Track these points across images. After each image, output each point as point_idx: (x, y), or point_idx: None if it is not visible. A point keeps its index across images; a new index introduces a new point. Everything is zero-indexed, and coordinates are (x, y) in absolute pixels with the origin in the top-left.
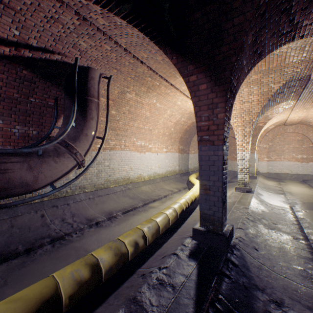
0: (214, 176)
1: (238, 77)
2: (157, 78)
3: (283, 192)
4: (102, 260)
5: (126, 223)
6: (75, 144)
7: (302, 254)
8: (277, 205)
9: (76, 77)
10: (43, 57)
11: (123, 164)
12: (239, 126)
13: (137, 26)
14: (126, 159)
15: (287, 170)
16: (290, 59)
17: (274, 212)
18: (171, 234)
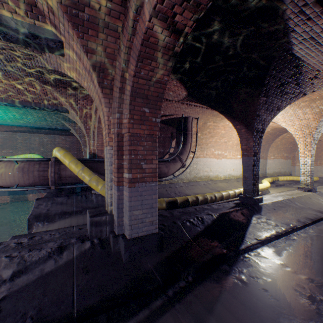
0: (249, 171)
1: (262, 124)
2: None
3: None
4: (199, 197)
5: None
6: (182, 156)
7: (307, 217)
8: None
9: (182, 124)
10: (169, 118)
11: (205, 167)
12: (301, 138)
13: (211, 108)
14: (207, 164)
15: None
16: None
17: (322, 204)
18: None
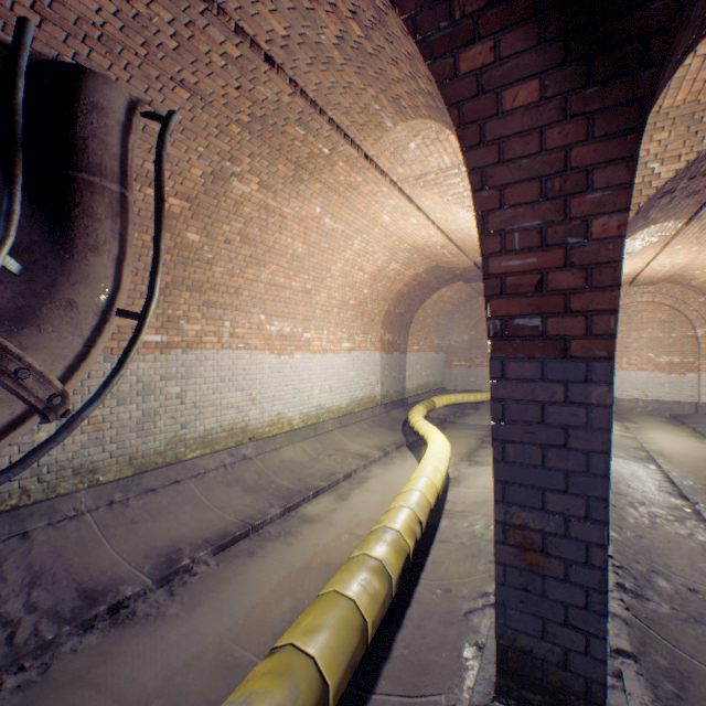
0: (570, 496)
1: (667, 62)
2: (324, 129)
3: (648, 455)
4: None
5: (221, 600)
6: (19, 338)
7: None
8: (656, 503)
9: (17, 89)
10: None
11: (228, 387)
12: None
13: None
14: (238, 374)
15: (635, 391)
16: None
17: (663, 532)
18: (371, 668)
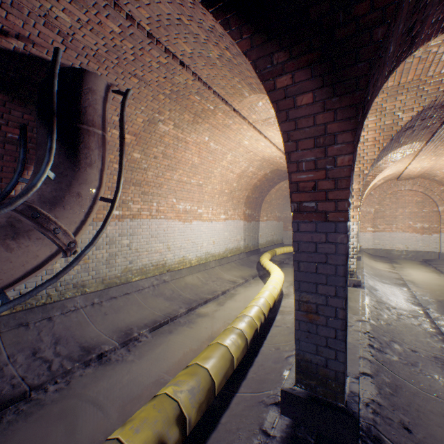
0: (328, 286)
1: (376, 81)
2: (211, 97)
3: (404, 282)
4: None
5: (155, 353)
6: (54, 213)
7: None
8: (403, 308)
9: (54, 85)
10: None
11: (155, 241)
12: None
13: None
14: (161, 233)
15: (401, 245)
16: (438, 67)
17: (403, 323)
18: (236, 383)
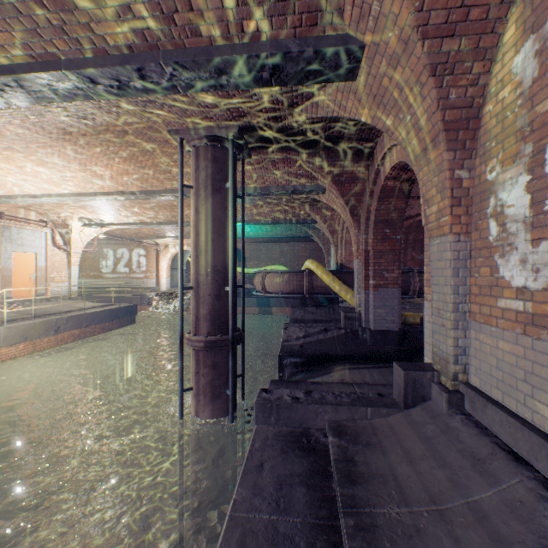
0: None
1: None
2: None
3: None
4: None
5: None
6: None
7: None
8: None
9: None
10: None
11: None
12: None
13: None
14: None
15: None
16: None
17: None
18: None
